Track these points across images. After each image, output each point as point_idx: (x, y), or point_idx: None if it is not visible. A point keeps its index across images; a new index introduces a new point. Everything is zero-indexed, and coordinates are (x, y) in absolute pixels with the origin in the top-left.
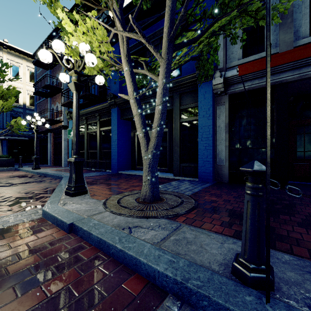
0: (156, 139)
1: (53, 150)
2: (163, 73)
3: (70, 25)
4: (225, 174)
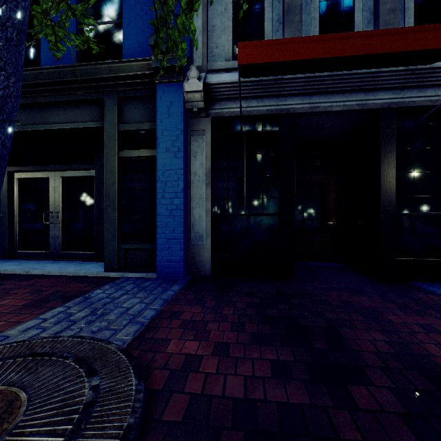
0: None
1: None
2: None
3: None
4: (205, 261)
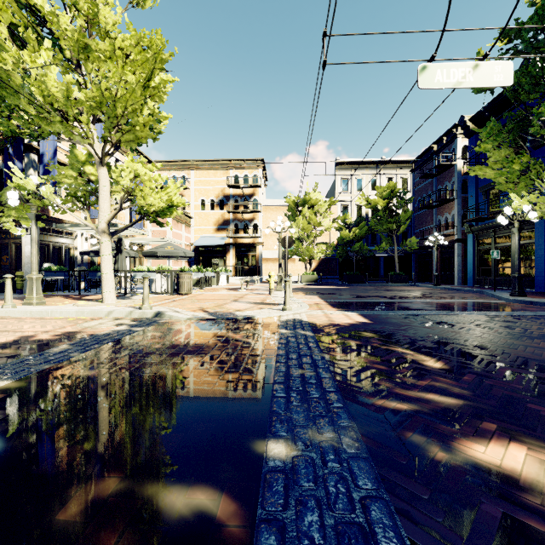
0: None
1: (439, 266)
2: None
3: (517, 198)
4: None
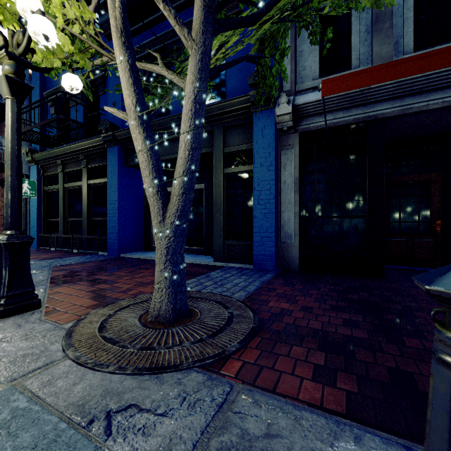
0: (181, 199)
1: (1, 217)
2: (195, 70)
3: None
4: (294, 257)
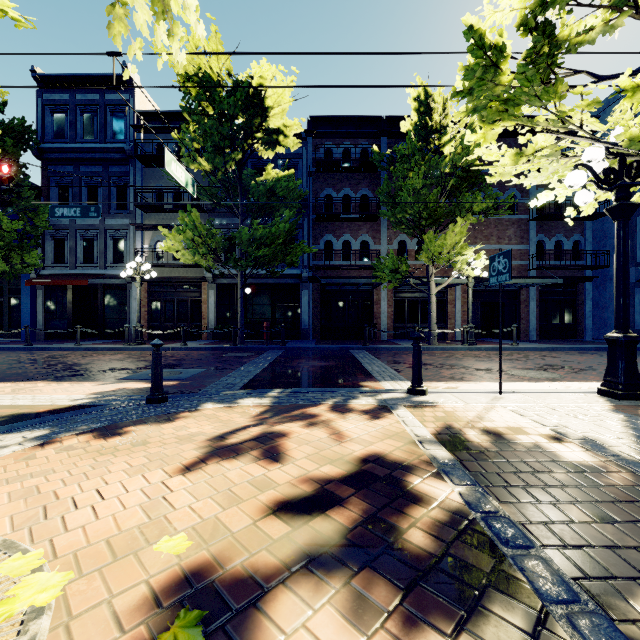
0: None
1: None
2: None
3: None
4: (42, 334)
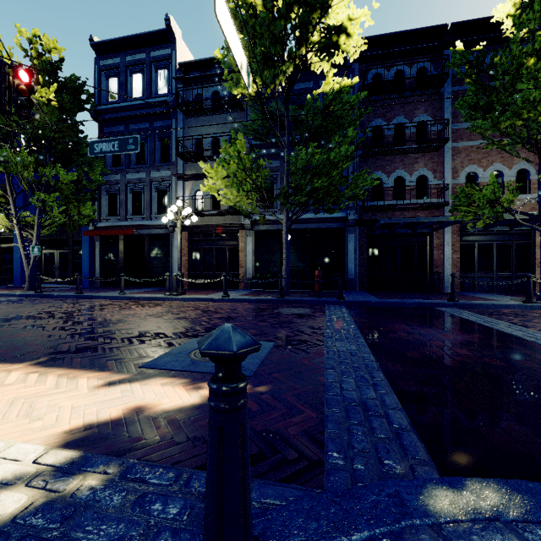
0: (33, 265)
1: None
2: (35, 238)
3: None
4: (99, 282)
